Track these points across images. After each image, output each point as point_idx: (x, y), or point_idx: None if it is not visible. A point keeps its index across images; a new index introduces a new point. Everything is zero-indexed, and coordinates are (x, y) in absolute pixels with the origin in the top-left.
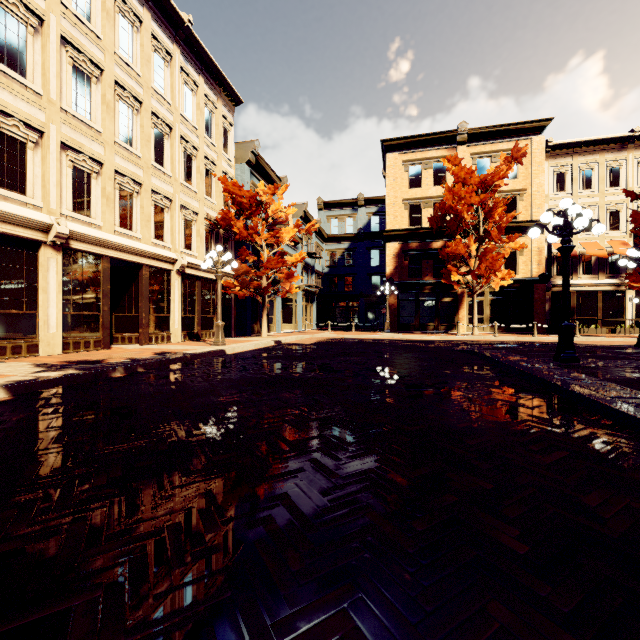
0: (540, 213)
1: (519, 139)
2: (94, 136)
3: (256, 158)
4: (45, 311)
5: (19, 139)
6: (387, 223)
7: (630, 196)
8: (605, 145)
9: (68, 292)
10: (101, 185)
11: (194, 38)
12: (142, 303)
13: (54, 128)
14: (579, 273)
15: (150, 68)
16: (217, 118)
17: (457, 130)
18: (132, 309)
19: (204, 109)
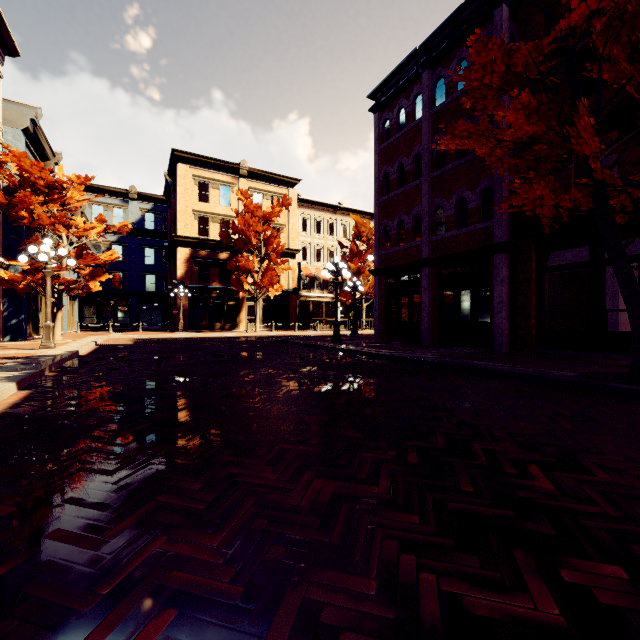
0: (294, 244)
1: (281, 187)
2: None
3: (33, 126)
4: None
5: None
6: (178, 229)
7: (341, 245)
8: (327, 207)
9: None
10: None
11: None
12: None
13: None
14: (314, 289)
15: None
16: None
17: (240, 165)
18: None
19: None
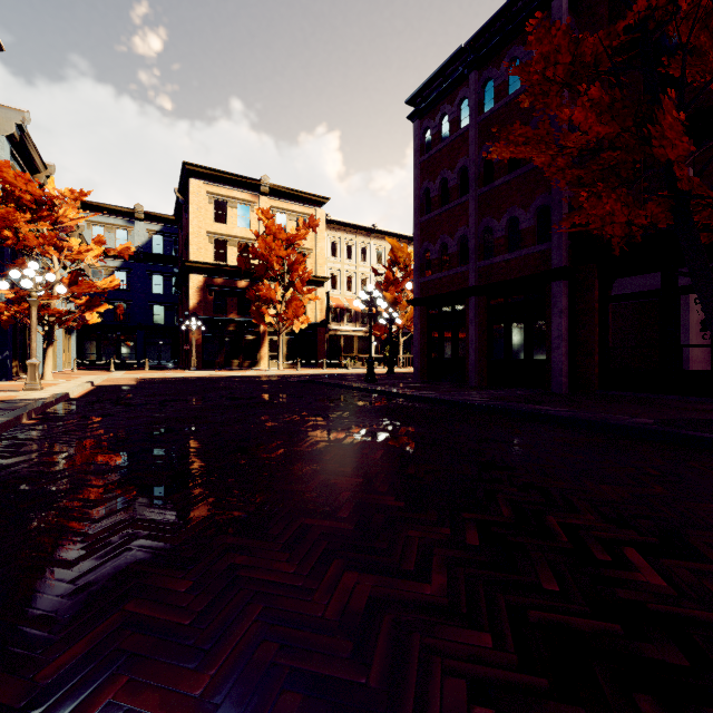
0: (322, 271)
1: (308, 206)
2: None
3: (20, 132)
4: None
5: None
6: (190, 253)
7: (375, 272)
8: (360, 230)
9: None
10: None
11: None
12: None
13: None
14: (345, 321)
15: None
16: None
17: (261, 181)
18: None
19: None
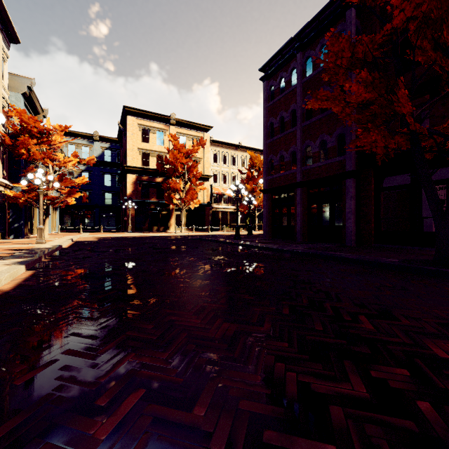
0: (208, 172)
1: (199, 132)
2: None
3: (29, 91)
4: None
5: None
6: (128, 161)
7: (240, 172)
8: (231, 146)
9: None
10: None
11: None
12: None
13: None
14: (222, 202)
15: None
16: None
17: (170, 116)
18: None
19: None
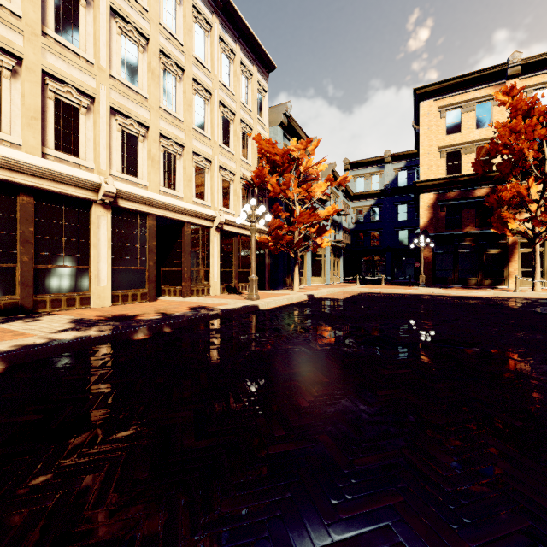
0: None
1: None
2: (140, 101)
3: (288, 120)
4: (96, 266)
5: (73, 105)
6: (420, 174)
7: None
8: None
9: (117, 248)
10: (147, 148)
11: (231, 6)
12: (184, 258)
13: (104, 94)
14: None
15: (191, 37)
16: (252, 84)
17: (507, 63)
18: (176, 264)
19: (241, 76)
